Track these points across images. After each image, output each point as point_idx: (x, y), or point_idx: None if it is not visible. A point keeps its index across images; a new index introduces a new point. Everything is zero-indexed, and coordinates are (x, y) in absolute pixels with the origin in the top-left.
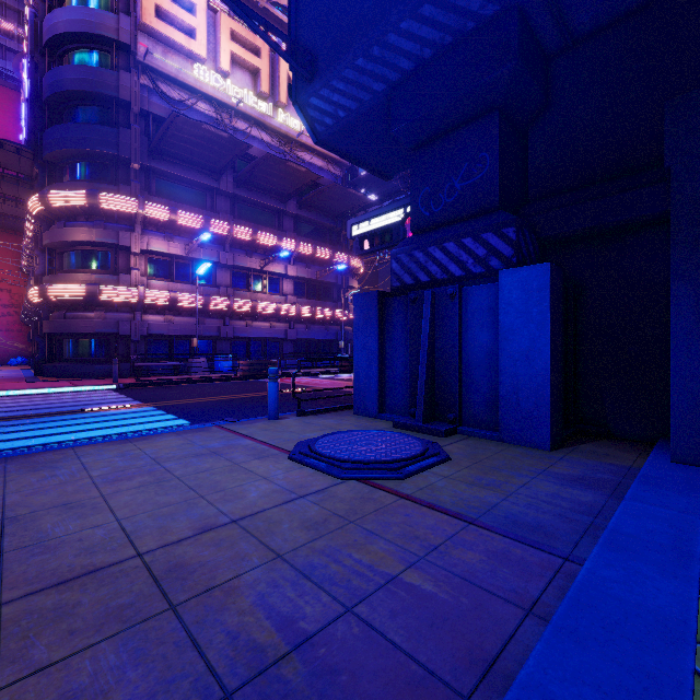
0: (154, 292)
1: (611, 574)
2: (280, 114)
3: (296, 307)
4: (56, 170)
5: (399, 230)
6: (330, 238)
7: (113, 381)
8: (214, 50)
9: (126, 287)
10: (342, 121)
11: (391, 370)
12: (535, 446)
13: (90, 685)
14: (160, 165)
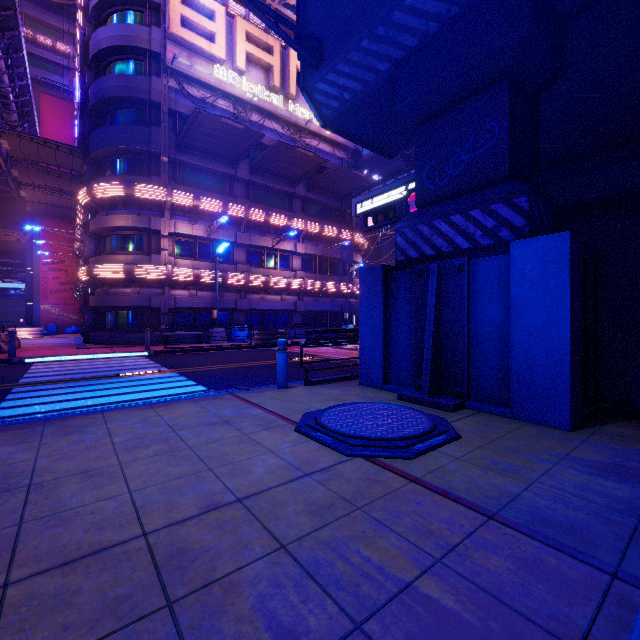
0: (180, 270)
1: None
2: (290, 105)
3: (305, 282)
4: (100, 166)
5: (402, 206)
6: (336, 217)
7: (145, 348)
8: (232, 52)
9: (157, 265)
10: (348, 103)
11: (395, 342)
12: (552, 426)
13: None
14: (185, 157)
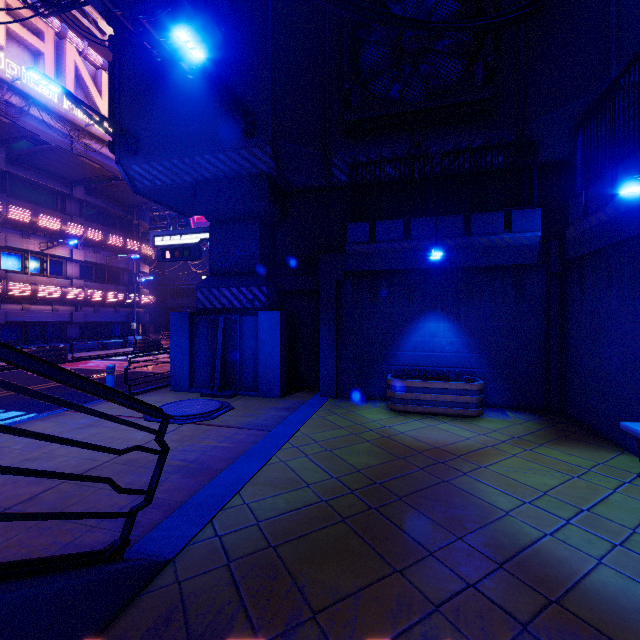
0: None
1: (280, 430)
2: (66, 100)
3: (85, 292)
4: None
5: (196, 249)
6: (121, 226)
7: None
8: None
9: None
10: (159, 187)
11: (197, 361)
12: (274, 397)
13: (132, 480)
14: None
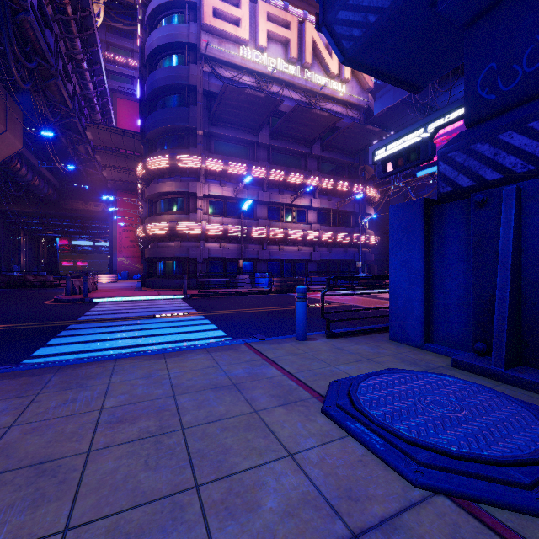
0: (212, 225)
1: None
2: (306, 73)
3: (320, 233)
4: (153, 144)
5: (427, 146)
6: (349, 173)
7: (183, 292)
8: (255, 33)
9: (194, 222)
10: (373, 27)
11: (441, 292)
12: None
13: None
14: (216, 130)
